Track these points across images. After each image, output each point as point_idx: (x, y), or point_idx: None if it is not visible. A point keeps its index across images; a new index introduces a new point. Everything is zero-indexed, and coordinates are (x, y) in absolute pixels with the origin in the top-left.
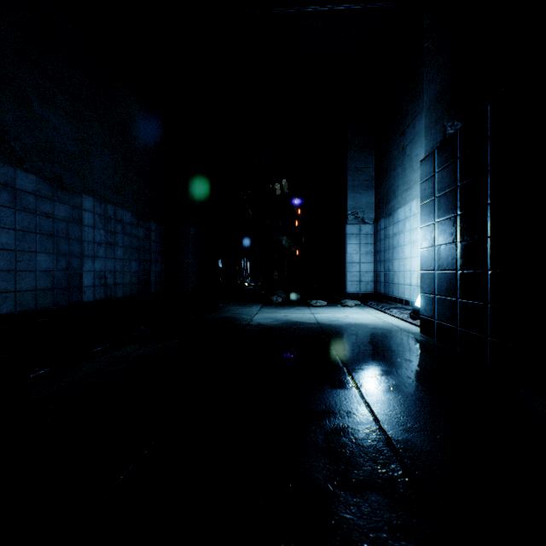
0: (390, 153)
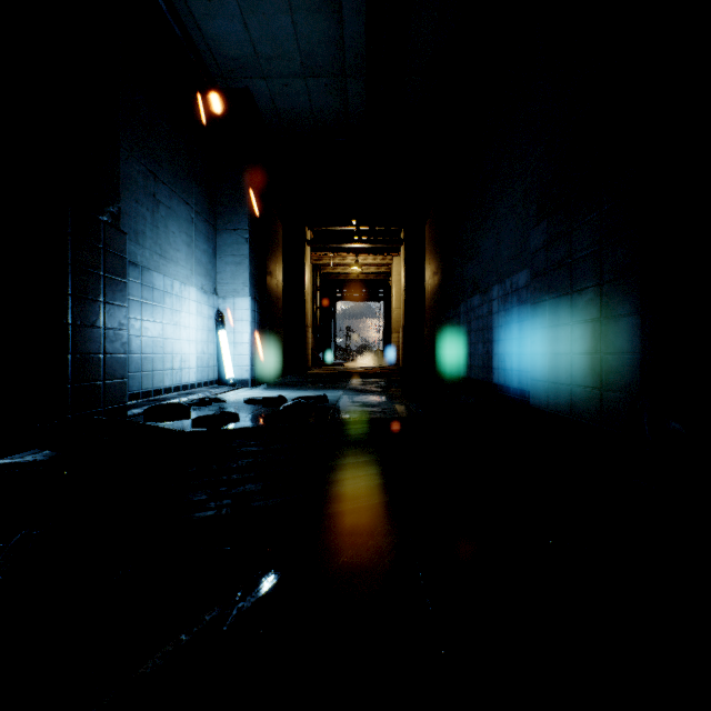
0: (126, 158)
